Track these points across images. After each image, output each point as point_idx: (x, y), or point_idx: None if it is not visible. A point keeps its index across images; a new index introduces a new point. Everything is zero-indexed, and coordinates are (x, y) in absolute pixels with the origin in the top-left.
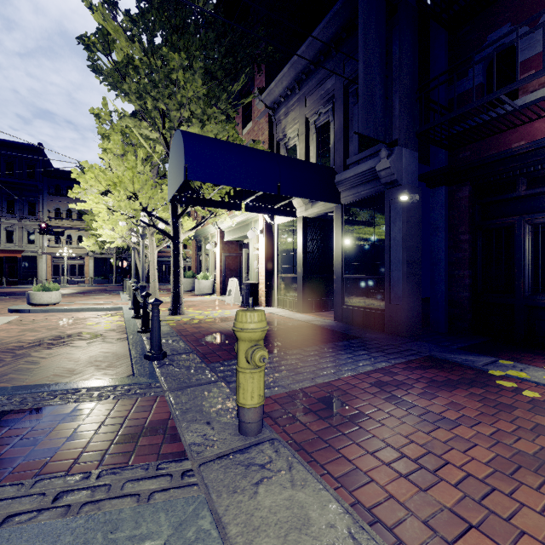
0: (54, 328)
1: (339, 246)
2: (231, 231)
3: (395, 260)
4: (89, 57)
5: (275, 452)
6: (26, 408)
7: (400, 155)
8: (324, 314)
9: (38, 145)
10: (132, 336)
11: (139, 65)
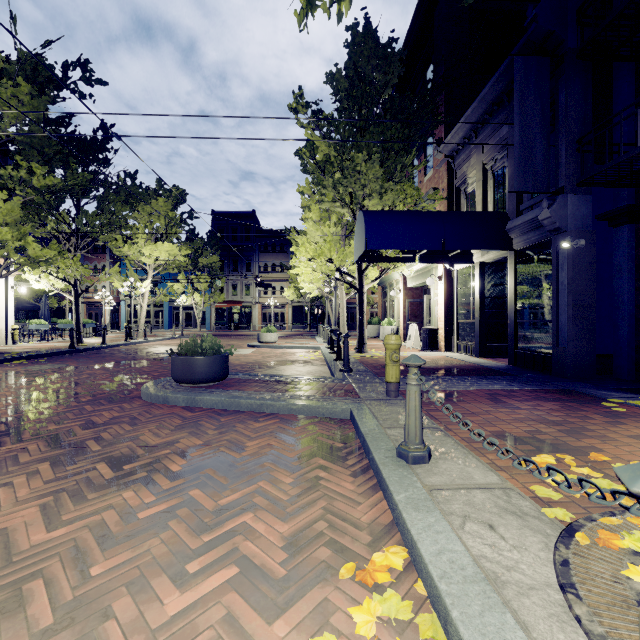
0: (280, 356)
1: (512, 291)
2: (414, 277)
3: (562, 304)
4: (302, 163)
5: (401, 402)
6: (290, 381)
7: (564, 202)
8: (503, 360)
9: (253, 211)
10: (330, 362)
11: (334, 161)
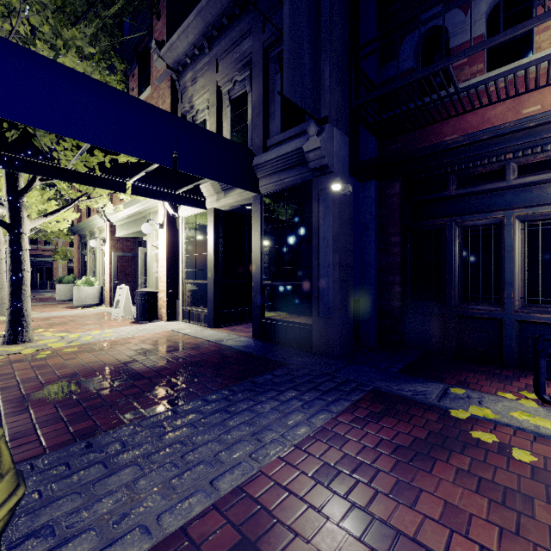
0: None
1: (258, 246)
2: (124, 224)
3: (325, 263)
4: None
5: None
6: None
7: (331, 135)
8: (240, 328)
9: None
10: None
11: None
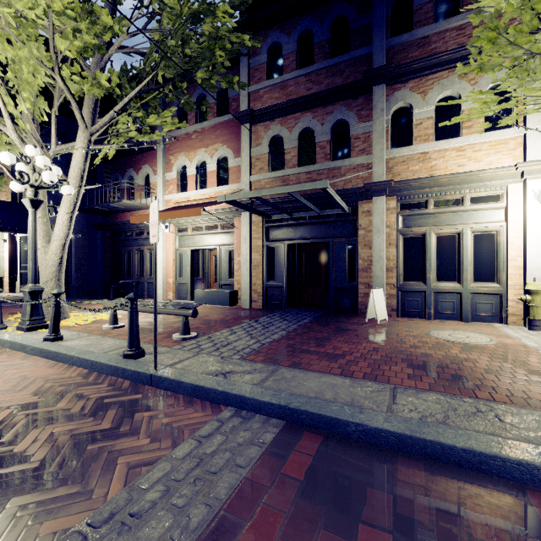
0: None
1: None
2: None
3: (73, 263)
4: None
5: None
6: None
7: None
8: None
9: None
10: None
11: None
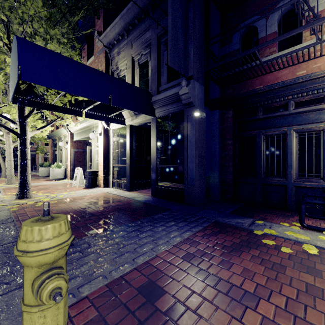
0: None
1: (154, 145)
2: (78, 133)
3: (191, 155)
4: None
5: None
6: None
7: (194, 86)
8: (144, 191)
9: None
10: None
11: None
